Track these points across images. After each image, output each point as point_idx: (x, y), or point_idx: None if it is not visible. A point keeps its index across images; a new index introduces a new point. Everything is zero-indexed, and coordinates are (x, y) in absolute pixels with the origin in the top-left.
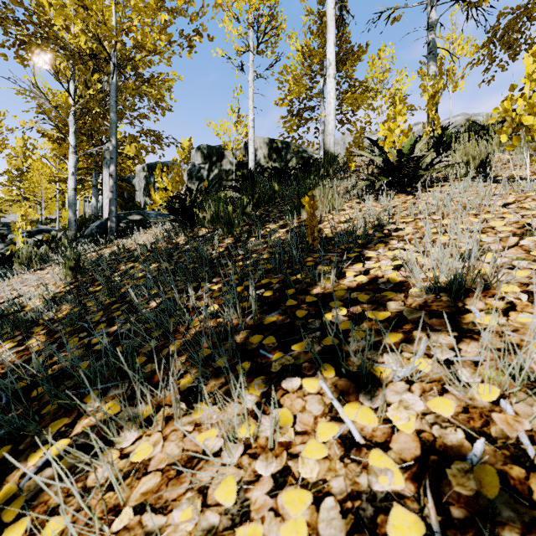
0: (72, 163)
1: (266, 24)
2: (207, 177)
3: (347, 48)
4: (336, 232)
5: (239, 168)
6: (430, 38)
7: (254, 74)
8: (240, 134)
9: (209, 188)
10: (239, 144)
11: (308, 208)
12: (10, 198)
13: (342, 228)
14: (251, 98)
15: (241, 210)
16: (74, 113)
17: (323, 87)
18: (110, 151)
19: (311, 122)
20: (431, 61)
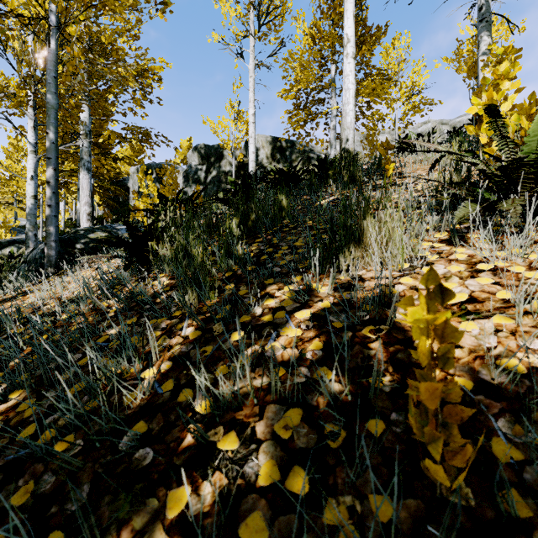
0: (31, 165)
1: (269, 2)
2: (204, 180)
3: (364, 28)
4: (467, 365)
5: (240, 170)
6: (483, 1)
7: (255, 62)
8: (240, 132)
9: (207, 191)
10: (239, 143)
11: (425, 338)
12: (3, 201)
13: (476, 344)
14: (252, 89)
15: (224, 247)
16: (34, 104)
17: (335, 76)
18: (47, 147)
19: (321, 116)
20: (484, 31)
